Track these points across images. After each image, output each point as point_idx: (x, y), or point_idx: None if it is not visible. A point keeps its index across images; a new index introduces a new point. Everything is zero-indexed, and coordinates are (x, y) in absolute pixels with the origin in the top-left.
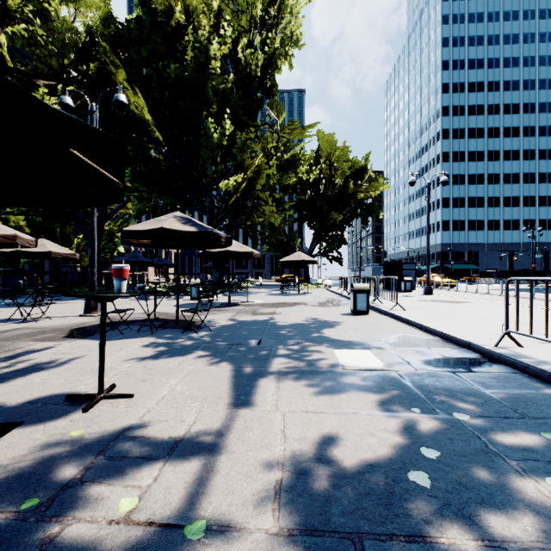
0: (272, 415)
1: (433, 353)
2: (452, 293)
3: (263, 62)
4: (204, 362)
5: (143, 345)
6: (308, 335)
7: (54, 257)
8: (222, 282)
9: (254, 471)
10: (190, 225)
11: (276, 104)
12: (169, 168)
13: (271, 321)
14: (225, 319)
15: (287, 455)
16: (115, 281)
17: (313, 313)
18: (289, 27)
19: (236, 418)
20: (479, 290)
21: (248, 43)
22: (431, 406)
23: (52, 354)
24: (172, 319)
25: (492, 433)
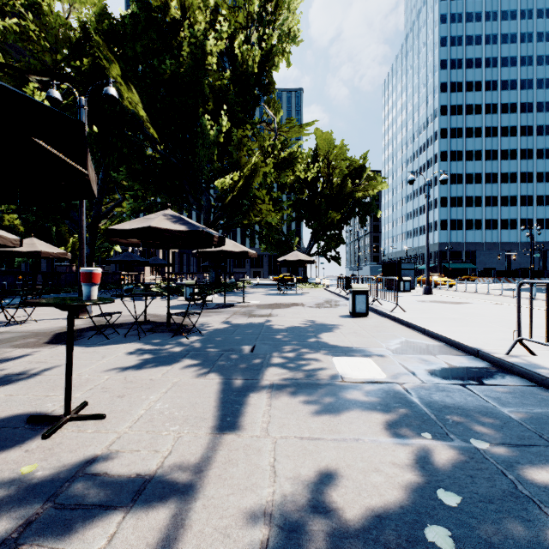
0: (261, 442)
1: (439, 361)
2: (451, 293)
3: (260, 59)
4: (191, 372)
5: (127, 352)
6: (305, 340)
7: (45, 257)
8: (219, 282)
9: (234, 526)
10: (181, 224)
11: (274, 102)
12: (164, 166)
13: (267, 324)
14: (218, 322)
15: (277, 500)
16: (84, 287)
17: (311, 315)
18: (287, 24)
19: (219, 447)
20: (479, 290)
21: (245, 39)
22: (444, 430)
23: (27, 363)
24: (163, 322)
25: (519, 468)
